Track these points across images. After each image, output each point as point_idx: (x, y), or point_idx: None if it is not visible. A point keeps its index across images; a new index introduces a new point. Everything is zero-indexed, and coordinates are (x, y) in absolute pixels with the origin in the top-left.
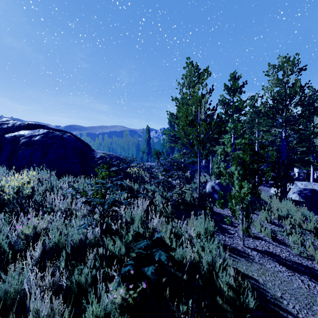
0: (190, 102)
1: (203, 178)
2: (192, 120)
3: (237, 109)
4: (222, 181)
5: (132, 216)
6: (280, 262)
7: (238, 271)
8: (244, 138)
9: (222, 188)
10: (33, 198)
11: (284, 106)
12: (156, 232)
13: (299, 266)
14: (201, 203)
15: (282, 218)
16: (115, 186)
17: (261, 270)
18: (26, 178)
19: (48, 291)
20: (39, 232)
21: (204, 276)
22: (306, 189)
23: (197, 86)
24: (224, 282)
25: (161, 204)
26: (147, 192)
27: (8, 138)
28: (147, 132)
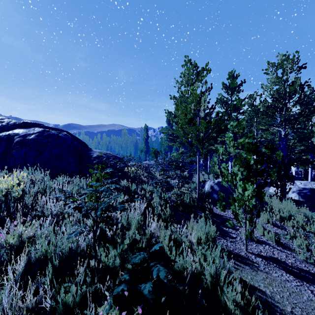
0: (189, 100)
1: (201, 177)
2: (191, 119)
3: (236, 107)
4: (224, 183)
5: (129, 220)
6: (286, 269)
7: (243, 282)
8: (247, 137)
9: (221, 188)
10: (23, 201)
11: (284, 105)
12: (154, 238)
13: (307, 274)
14: (201, 204)
15: (285, 219)
16: (108, 190)
17: (267, 280)
18: (15, 179)
19: (30, 313)
20: (25, 240)
21: (207, 288)
22: (305, 188)
23: (196, 83)
24: (230, 298)
25: (159, 207)
26: (145, 192)
27: (2, 137)
28: (145, 131)
